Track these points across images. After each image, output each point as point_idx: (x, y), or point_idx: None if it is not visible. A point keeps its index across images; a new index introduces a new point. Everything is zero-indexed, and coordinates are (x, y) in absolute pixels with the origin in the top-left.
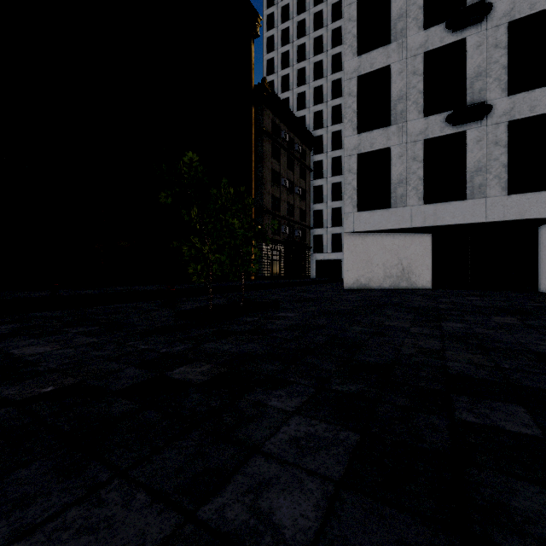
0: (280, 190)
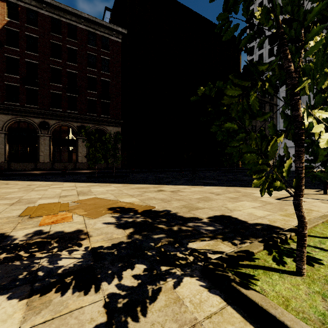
0: (255, 121)
